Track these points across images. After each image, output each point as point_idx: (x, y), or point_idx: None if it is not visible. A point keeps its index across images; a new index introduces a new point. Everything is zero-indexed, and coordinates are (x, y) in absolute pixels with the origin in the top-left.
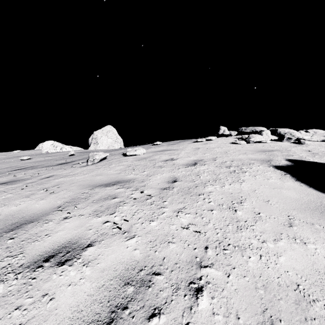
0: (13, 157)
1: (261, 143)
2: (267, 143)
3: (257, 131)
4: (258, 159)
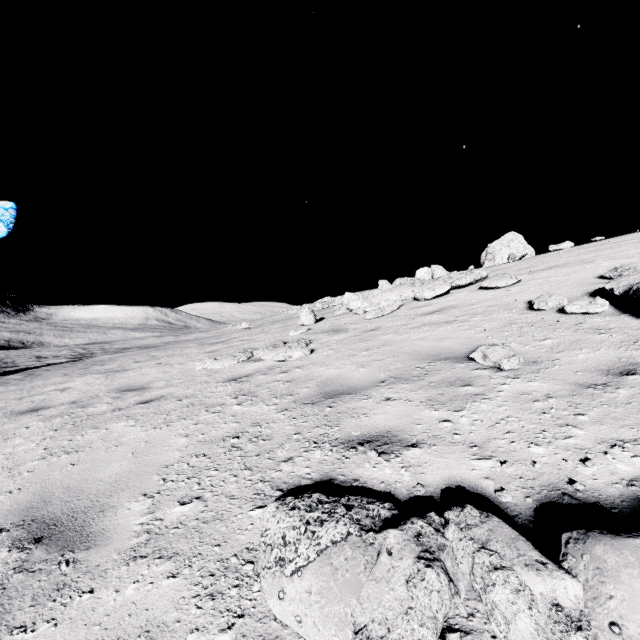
0: None
1: None
2: None
3: None
4: None
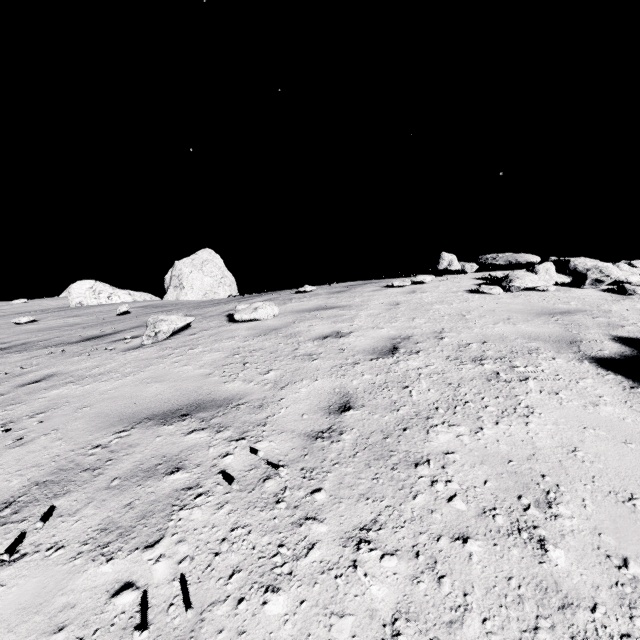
0: (9, 315)
1: (537, 293)
2: (551, 293)
3: (521, 264)
4: (545, 336)
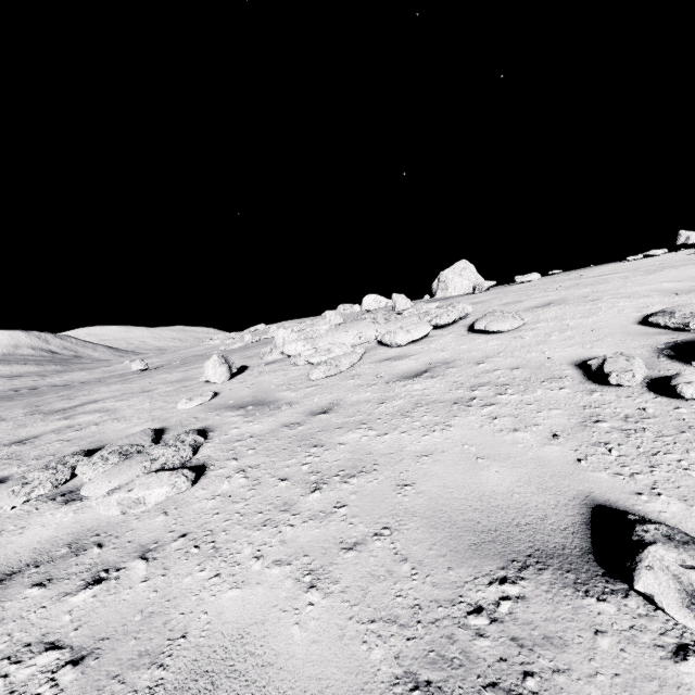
0: None
1: None
2: None
3: None
4: None
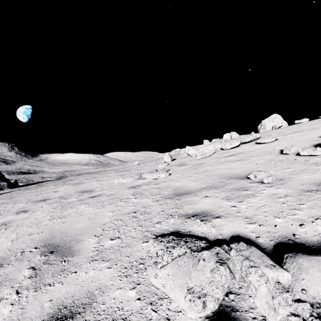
0: None
1: None
2: None
3: None
4: None
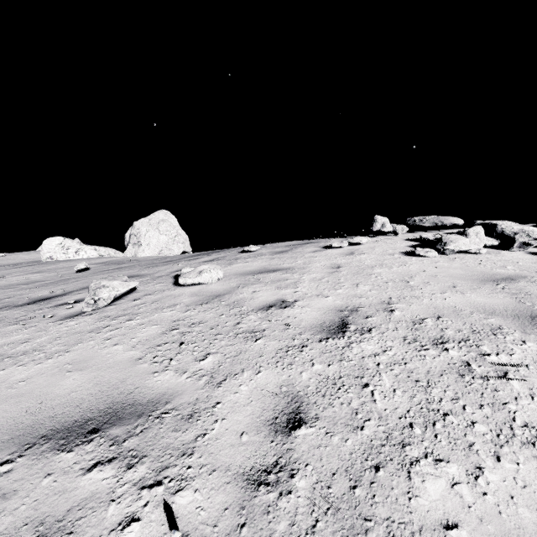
0: None
1: (470, 256)
2: (483, 256)
3: (446, 226)
4: (501, 309)
